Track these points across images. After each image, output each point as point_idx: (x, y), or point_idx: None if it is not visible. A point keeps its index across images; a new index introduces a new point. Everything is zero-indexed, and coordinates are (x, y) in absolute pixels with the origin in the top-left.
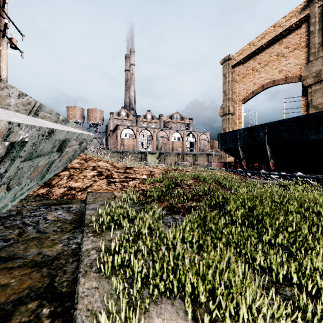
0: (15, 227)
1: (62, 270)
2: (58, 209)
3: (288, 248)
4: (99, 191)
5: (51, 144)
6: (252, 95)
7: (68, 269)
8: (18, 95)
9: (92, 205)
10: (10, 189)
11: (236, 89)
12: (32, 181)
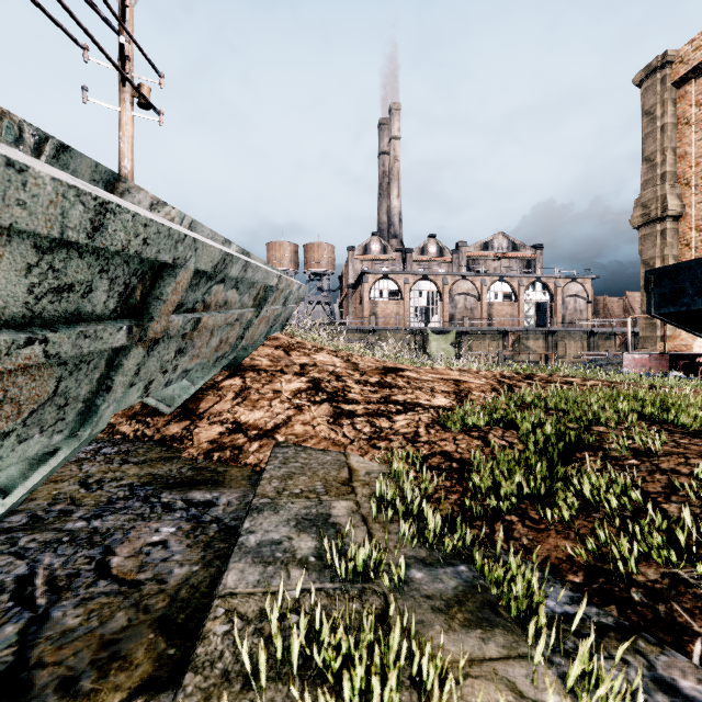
0: None
1: None
2: (173, 508)
3: None
4: (307, 442)
5: None
6: None
7: None
8: (150, 205)
9: (263, 523)
10: None
11: (691, 145)
12: (1, 442)
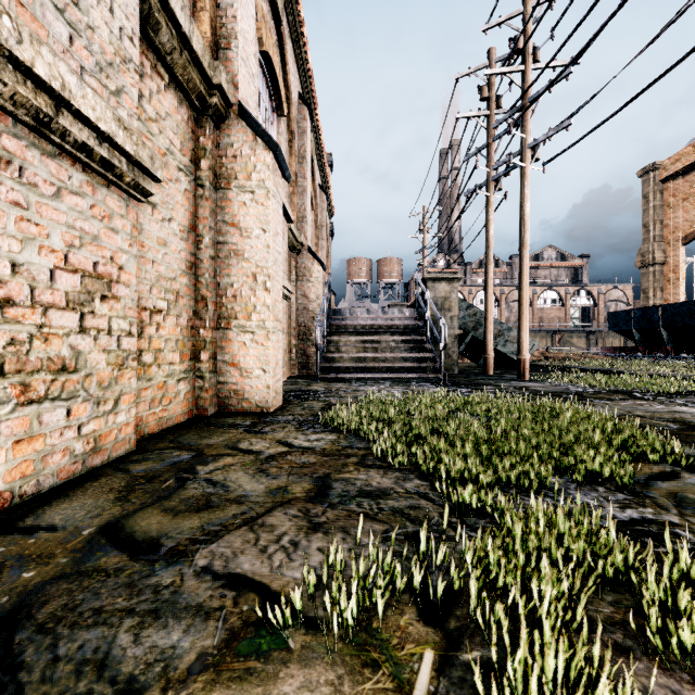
0: None
1: None
2: None
3: None
4: None
5: None
6: None
7: None
8: None
9: None
10: None
11: (670, 220)
12: None
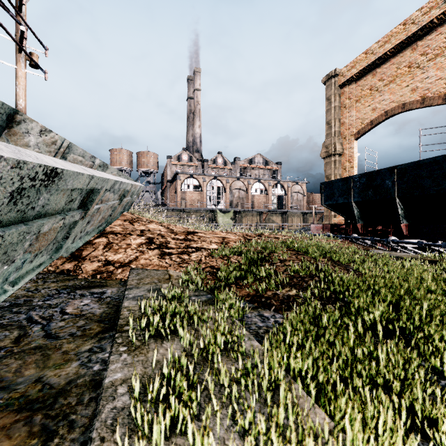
0: (15, 327)
1: (67, 422)
2: (86, 295)
3: None
4: (148, 267)
5: (63, 196)
6: (369, 126)
7: (78, 419)
8: (39, 131)
9: (133, 291)
10: None
11: (346, 119)
12: (39, 255)
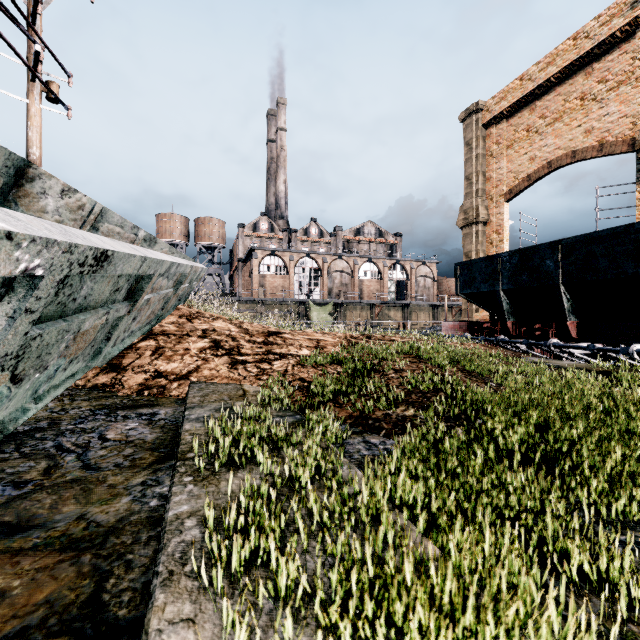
0: (41, 456)
1: (123, 562)
2: (131, 417)
3: (639, 525)
4: (214, 380)
5: (109, 284)
6: (526, 182)
7: (136, 558)
8: (61, 191)
9: (196, 411)
10: (22, 379)
11: (494, 172)
12: (74, 361)
